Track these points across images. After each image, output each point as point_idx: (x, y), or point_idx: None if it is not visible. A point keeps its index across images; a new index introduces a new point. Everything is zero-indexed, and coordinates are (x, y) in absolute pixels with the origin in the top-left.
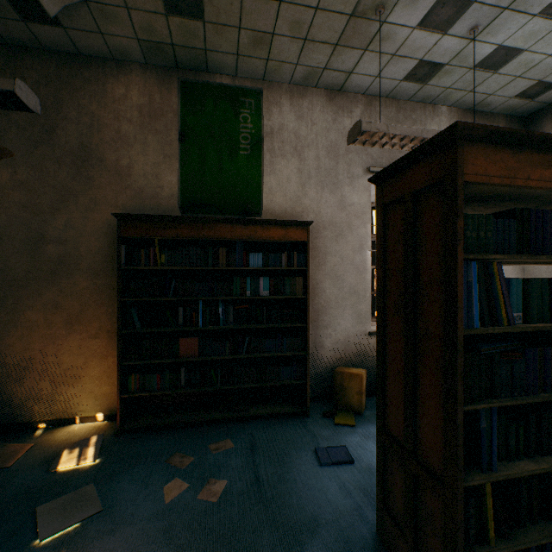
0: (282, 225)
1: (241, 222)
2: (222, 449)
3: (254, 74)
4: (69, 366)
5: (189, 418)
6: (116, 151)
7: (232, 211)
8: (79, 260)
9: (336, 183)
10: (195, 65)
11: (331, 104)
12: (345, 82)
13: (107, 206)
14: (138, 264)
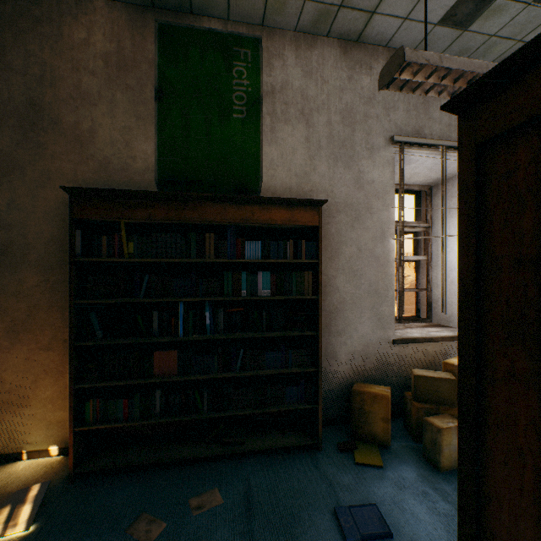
0: (287, 205)
1: (233, 200)
2: (206, 508)
3: (250, 16)
4: (13, 387)
5: (166, 456)
6: (74, 111)
7: (223, 189)
8: (27, 249)
9: (352, 155)
10: (176, 3)
11: (346, 58)
12: (364, 27)
13: (63, 181)
14: (98, 254)
